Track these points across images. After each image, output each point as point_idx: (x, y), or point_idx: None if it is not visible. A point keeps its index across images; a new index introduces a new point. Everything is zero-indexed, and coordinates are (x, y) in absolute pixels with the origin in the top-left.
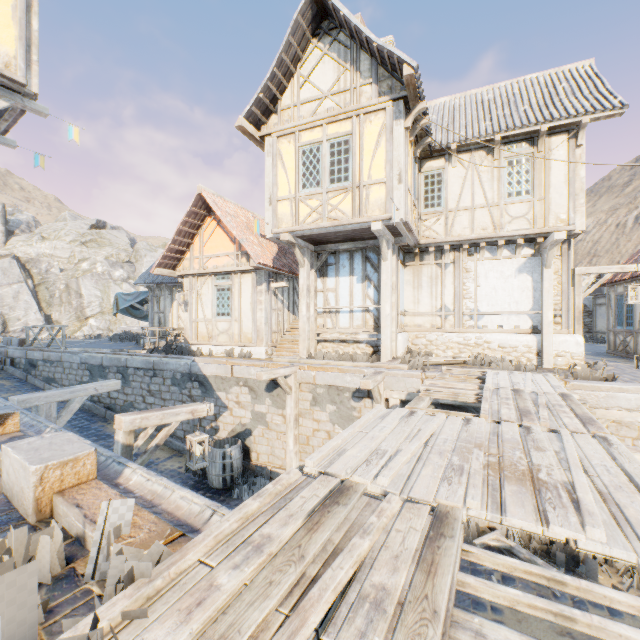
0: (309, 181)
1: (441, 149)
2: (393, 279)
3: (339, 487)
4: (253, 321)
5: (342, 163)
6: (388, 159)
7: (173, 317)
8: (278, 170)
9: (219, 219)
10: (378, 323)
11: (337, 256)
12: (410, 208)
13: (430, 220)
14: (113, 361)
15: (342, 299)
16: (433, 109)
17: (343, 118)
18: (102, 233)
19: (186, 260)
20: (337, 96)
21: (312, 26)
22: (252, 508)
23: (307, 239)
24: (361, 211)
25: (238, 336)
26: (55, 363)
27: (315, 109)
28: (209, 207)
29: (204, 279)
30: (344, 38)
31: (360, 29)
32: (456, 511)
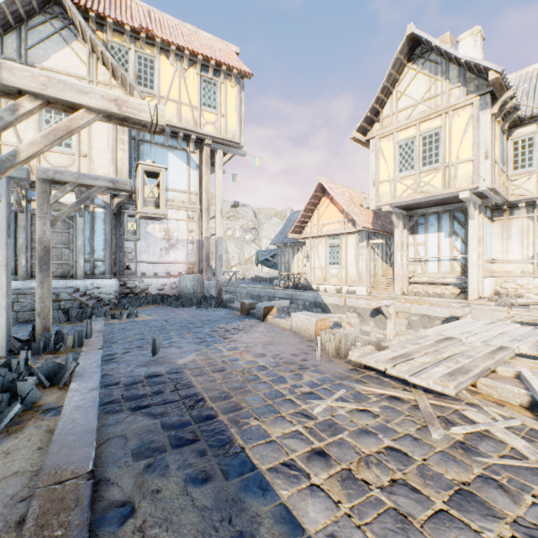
0: (404, 166)
1: (532, 117)
2: (480, 233)
3: (447, 337)
4: (356, 268)
5: (432, 150)
6: (474, 142)
7: (294, 266)
8: (379, 161)
9: (331, 198)
10: (465, 269)
11: (426, 217)
12: (497, 175)
13: (520, 180)
14: (266, 293)
15: (430, 251)
16: (524, 77)
17: (433, 117)
18: (237, 210)
19: (308, 227)
20: (428, 101)
21: (407, 56)
22: (408, 337)
23: (401, 207)
24: (449, 184)
25: (345, 279)
26: (232, 293)
27: (409, 114)
28: (324, 190)
29: (320, 239)
30: (434, 57)
31: (449, 52)
32: (511, 347)
